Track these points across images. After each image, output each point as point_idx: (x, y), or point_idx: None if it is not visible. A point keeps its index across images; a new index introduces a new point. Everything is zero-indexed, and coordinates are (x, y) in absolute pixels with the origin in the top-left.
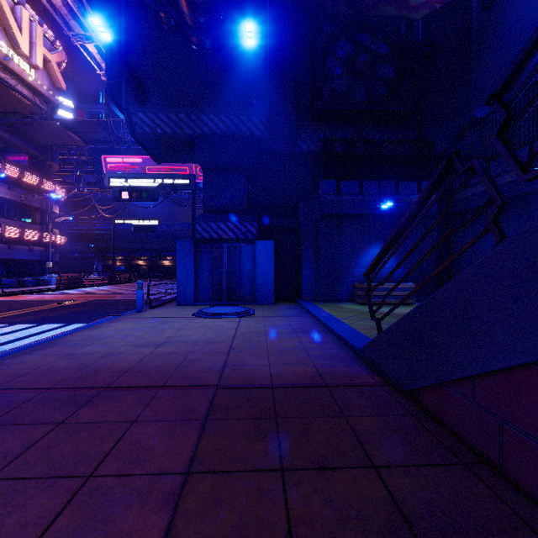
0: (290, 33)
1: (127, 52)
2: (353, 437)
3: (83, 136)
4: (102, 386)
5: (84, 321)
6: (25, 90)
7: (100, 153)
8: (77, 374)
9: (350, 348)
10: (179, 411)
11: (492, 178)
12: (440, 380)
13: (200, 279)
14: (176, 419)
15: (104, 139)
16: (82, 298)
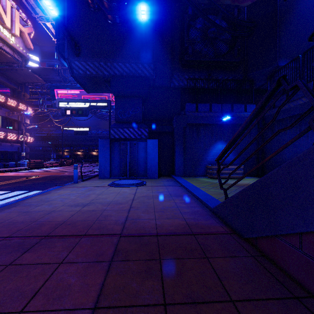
0: (168, 14)
1: (68, 24)
2: (214, 275)
3: (44, 77)
4: (43, 235)
5: (41, 189)
6: (8, 49)
7: (54, 88)
8: (28, 226)
9: (206, 207)
10: (93, 254)
11: (312, 92)
12: (273, 233)
13: (113, 163)
14: (90, 261)
15: (57, 79)
16: (42, 175)
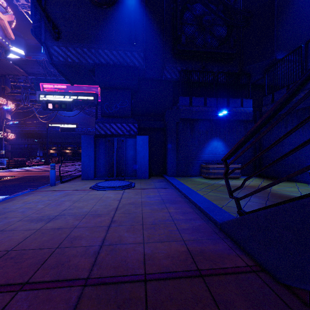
0: None
1: (46, 3)
2: None
3: (27, 70)
4: None
5: (8, 193)
6: None
7: (38, 81)
8: None
9: (209, 219)
10: None
11: None
12: None
13: (98, 162)
14: None
15: (41, 72)
16: (20, 175)
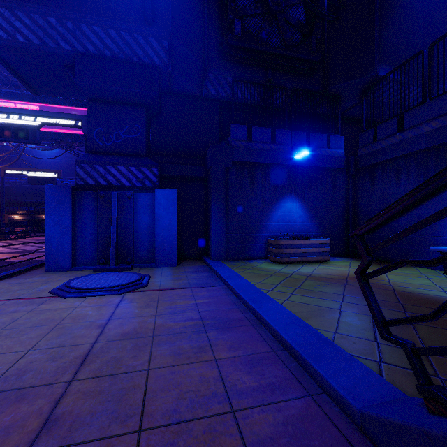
0: None
1: None
2: None
3: None
4: None
5: None
6: None
7: None
8: None
9: (318, 384)
10: None
11: None
12: None
13: (80, 236)
14: None
15: None
16: None
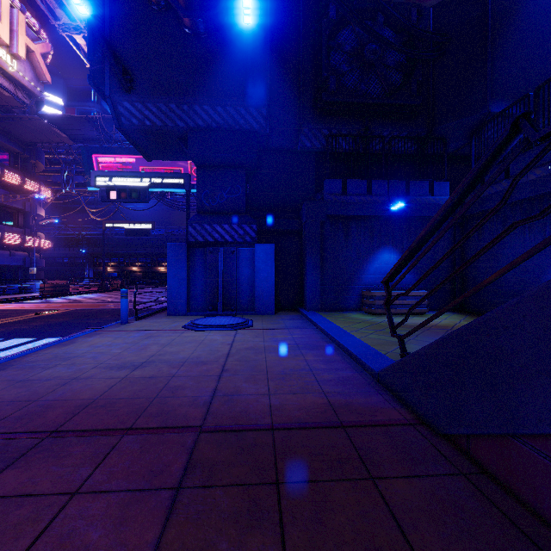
0: (292, 18)
1: (111, 34)
2: (390, 519)
3: (71, 134)
4: (48, 429)
5: (59, 335)
6: (6, 82)
7: (89, 152)
8: (22, 410)
9: (365, 369)
10: (143, 472)
11: None
12: (506, 430)
13: (193, 286)
14: (136, 488)
15: (94, 137)
16: (65, 308)
